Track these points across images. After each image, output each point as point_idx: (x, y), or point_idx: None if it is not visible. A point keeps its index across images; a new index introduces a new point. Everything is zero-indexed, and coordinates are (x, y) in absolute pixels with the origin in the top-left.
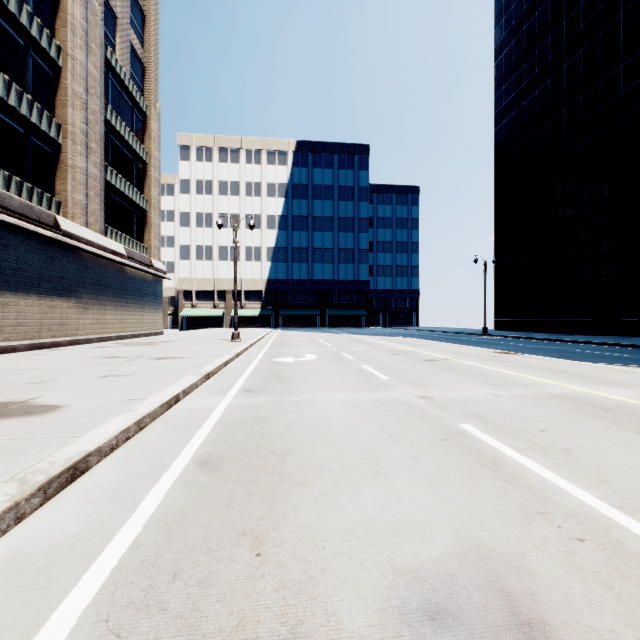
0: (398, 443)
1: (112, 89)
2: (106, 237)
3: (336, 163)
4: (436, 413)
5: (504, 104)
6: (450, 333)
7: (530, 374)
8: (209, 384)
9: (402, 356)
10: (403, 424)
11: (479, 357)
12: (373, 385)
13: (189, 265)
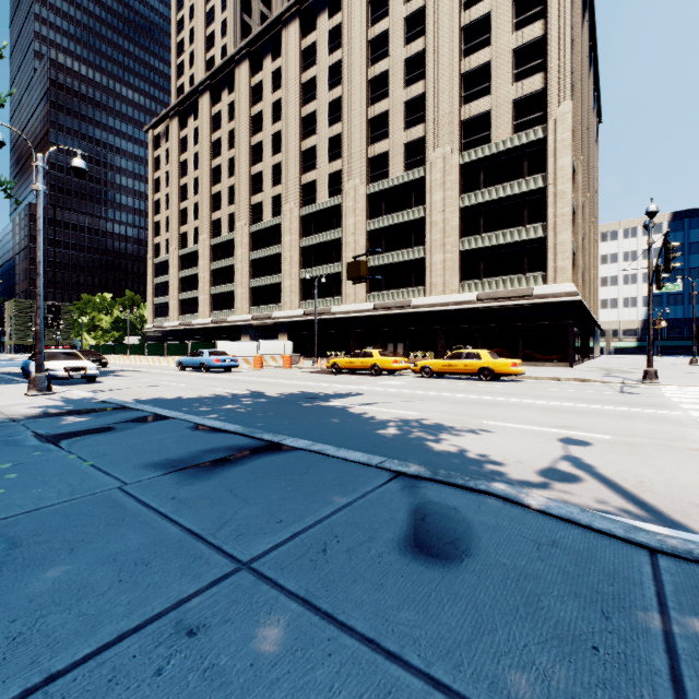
0: None
1: None
2: None
3: None
4: None
5: None
6: None
7: None
8: None
9: None
10: None
11: None
12: None
13: None
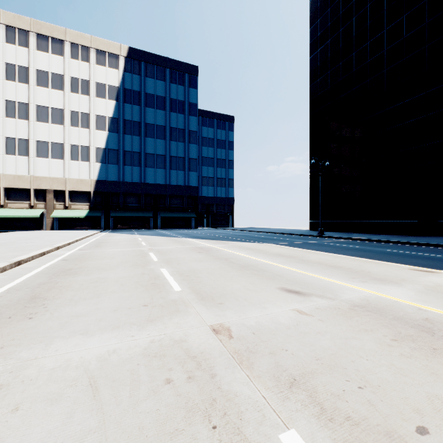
0: None
1: None
2: None
3: (168, 77)
4: None
5: (320, 33)
6: (283, 234)
7: None
8: None
9: None
10: None
11: None
12: None
13: None
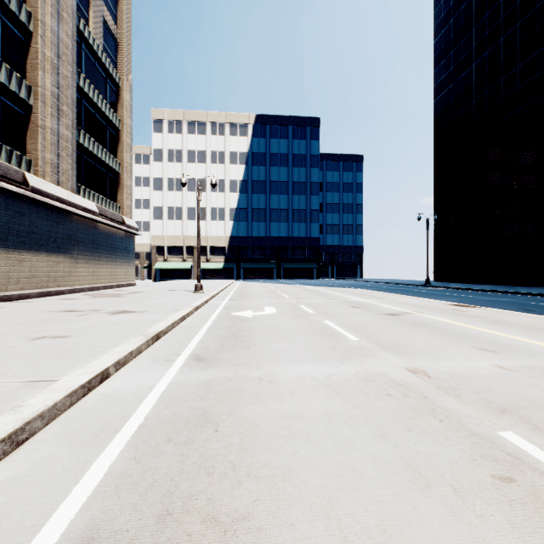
0: (431, 490)
1: (85, 59)
2: (79, 195)
3: (290, 134)
4: (449, 405)
5: (443, 77)
6: (394, 284)
7: (514, 334)
8: (156, 348)
9: (361, 309)
10: (415, 432)
11: (440, 311)
12: (345, 350)
13: (162, 224)
